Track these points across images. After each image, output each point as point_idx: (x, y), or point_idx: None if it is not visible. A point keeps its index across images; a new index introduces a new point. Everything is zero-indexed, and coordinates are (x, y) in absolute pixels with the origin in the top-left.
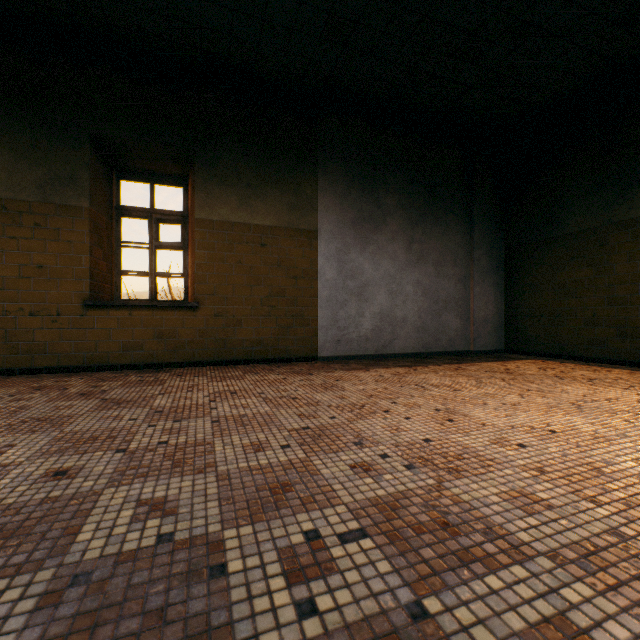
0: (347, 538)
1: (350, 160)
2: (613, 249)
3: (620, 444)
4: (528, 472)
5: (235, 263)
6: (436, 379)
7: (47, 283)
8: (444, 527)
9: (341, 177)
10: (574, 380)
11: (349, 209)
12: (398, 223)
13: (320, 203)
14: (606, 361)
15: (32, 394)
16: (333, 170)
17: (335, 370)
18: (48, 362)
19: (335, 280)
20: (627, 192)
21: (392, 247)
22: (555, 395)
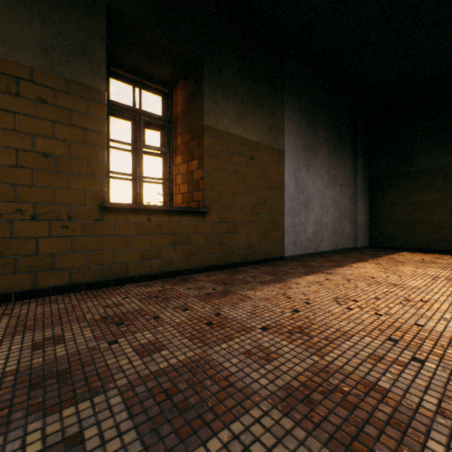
0: None
1: (301, 97)
2: None
3: None
4: None
5: (233, 172)
6: (424, 271)
7: (54, 177)
8: None
9: (297, 110)
10: None
11: (301, 137)
12: (324, 152)
13: (285, 128)
14: (449, 251)
15: (135, 334)
16: (292, 103)
17: (330, 268)
18: (55, 280)
19: (293, 193)
20: None
21: (321, 170)
22: None
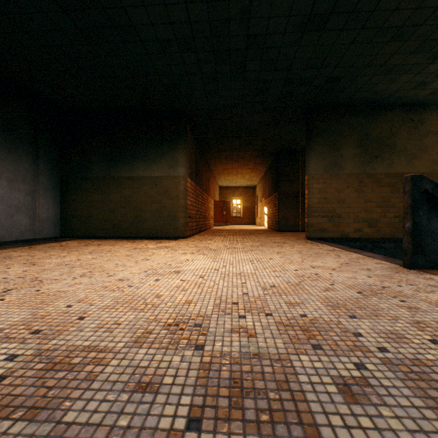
0: (5, 292)
1: None
2: (111, 188)
3: (100, 258)
4: (69, 269)
5: None
6: (18, 254)
7: None
8: (42, 282)
9: None
10: (93, 245)
11: None
12: None
13: None
14: (109, 237)
15: None
16: None
17: None
18: None
19: None
20: (116, 165)
21: None
22: (84, 251)
